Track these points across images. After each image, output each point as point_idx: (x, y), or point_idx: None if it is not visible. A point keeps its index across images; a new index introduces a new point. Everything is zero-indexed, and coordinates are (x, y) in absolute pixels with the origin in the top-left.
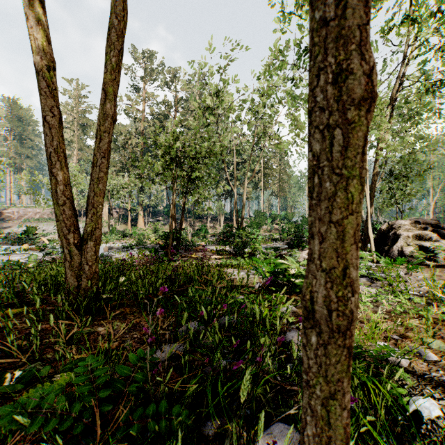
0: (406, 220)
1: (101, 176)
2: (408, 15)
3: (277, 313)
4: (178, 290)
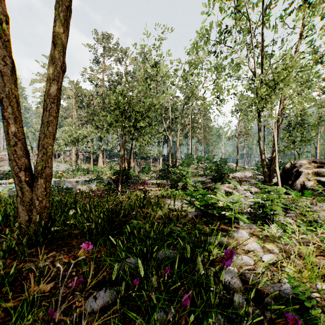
0: (306, 160)
1: (50, 120)
2: (306, 0)
3: (214, 252)
4: (122, 220)
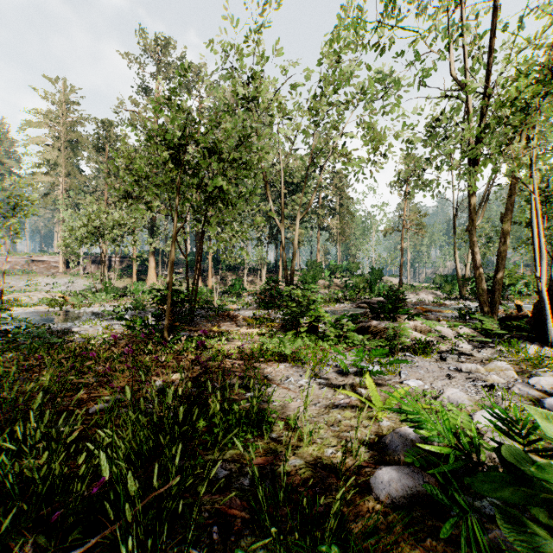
0: None
1: None
2: None
3: None
4: None
